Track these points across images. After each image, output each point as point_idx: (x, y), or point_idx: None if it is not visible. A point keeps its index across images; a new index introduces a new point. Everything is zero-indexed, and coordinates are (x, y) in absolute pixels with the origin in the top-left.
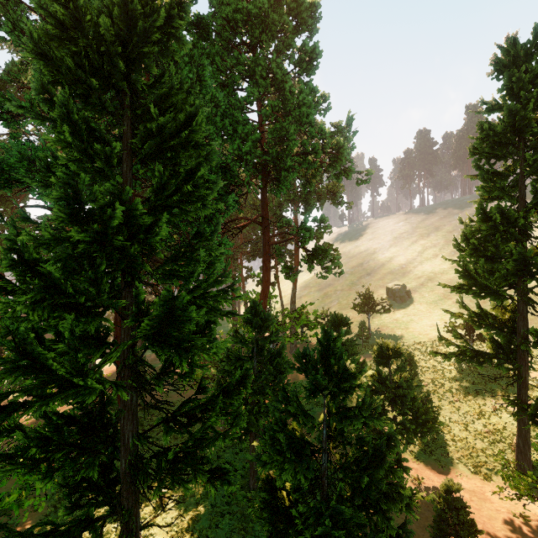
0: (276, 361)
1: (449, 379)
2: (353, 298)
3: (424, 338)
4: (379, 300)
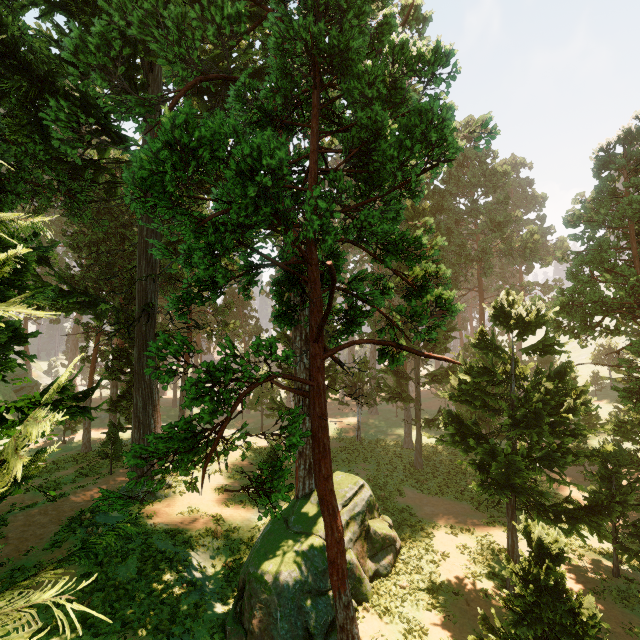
0: None
1: None
2: None
3: None
4: None
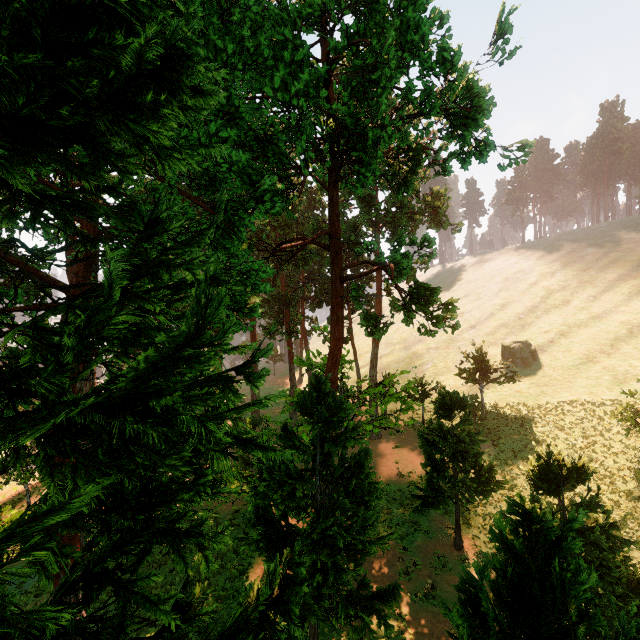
0: (354, 483)
1: (625, 494)
2: (453, 360)
3: (567, 421)
4: (491, 363)
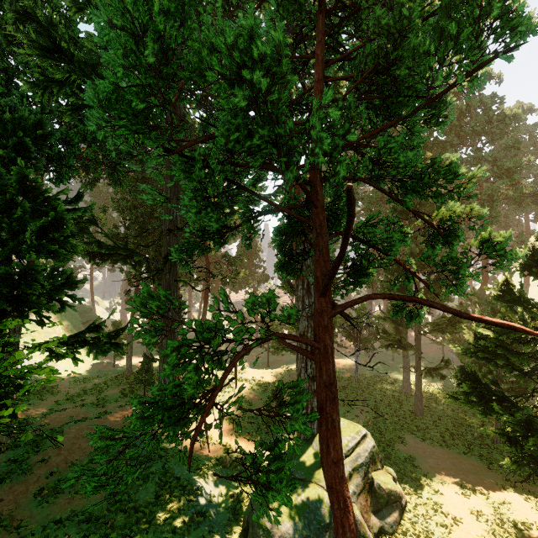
0: None
1: None
2: None
3: None
4: None
